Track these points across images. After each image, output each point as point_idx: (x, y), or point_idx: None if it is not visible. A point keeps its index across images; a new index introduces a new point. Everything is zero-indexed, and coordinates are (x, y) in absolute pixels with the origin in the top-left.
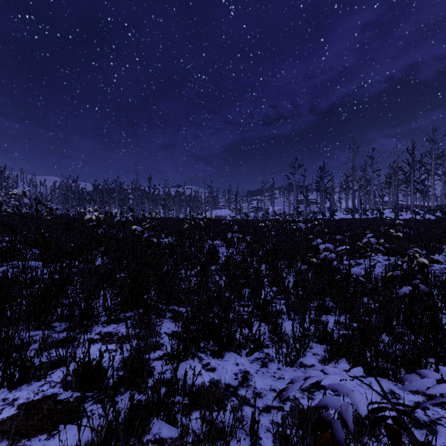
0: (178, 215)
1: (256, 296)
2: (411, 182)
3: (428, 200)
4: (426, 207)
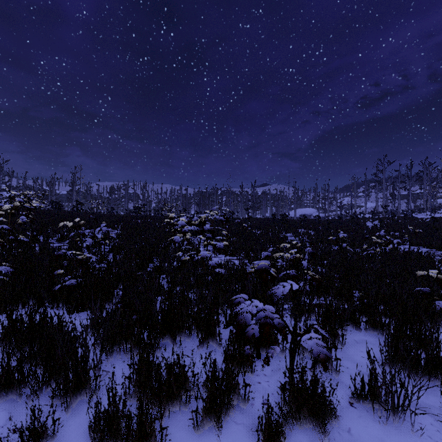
0: (264, 214)
1: None
2: None
3: None
4: None
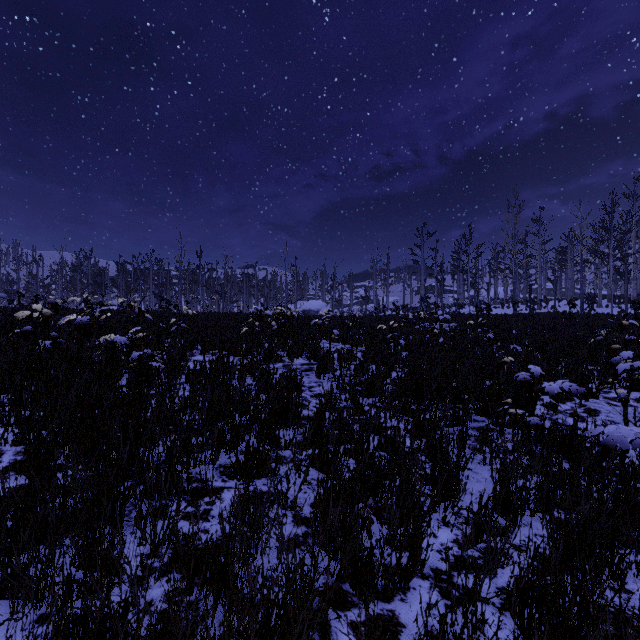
0: (245, 309)
1: (410, 571)
2: (610, 257)
3: (615, 287)
4: (620, 297)
